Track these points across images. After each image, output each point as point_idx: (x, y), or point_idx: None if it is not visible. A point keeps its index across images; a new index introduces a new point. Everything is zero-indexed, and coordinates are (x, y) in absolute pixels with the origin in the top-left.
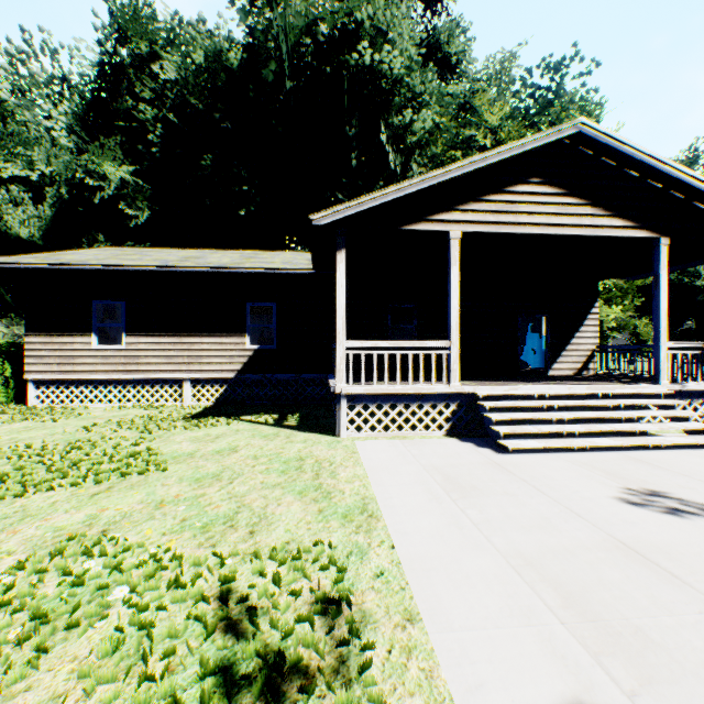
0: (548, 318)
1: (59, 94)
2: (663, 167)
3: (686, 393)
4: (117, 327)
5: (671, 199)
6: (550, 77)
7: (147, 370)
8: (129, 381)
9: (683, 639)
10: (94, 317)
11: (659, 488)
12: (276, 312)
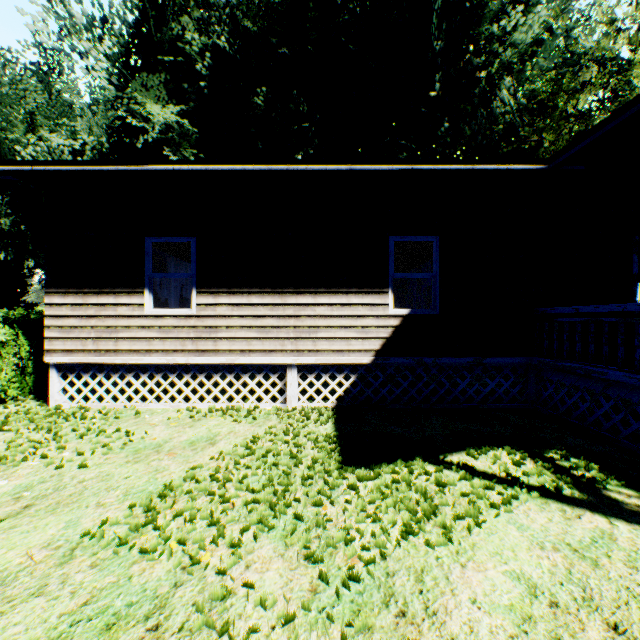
0: None
1: (99, 38)
2: None
3: None
4: (167, 287)
5: None
6: None
7: (230, 349)
8: (200, 366)
9: None
10: (146, 263)
11: None
12: (438, 253)
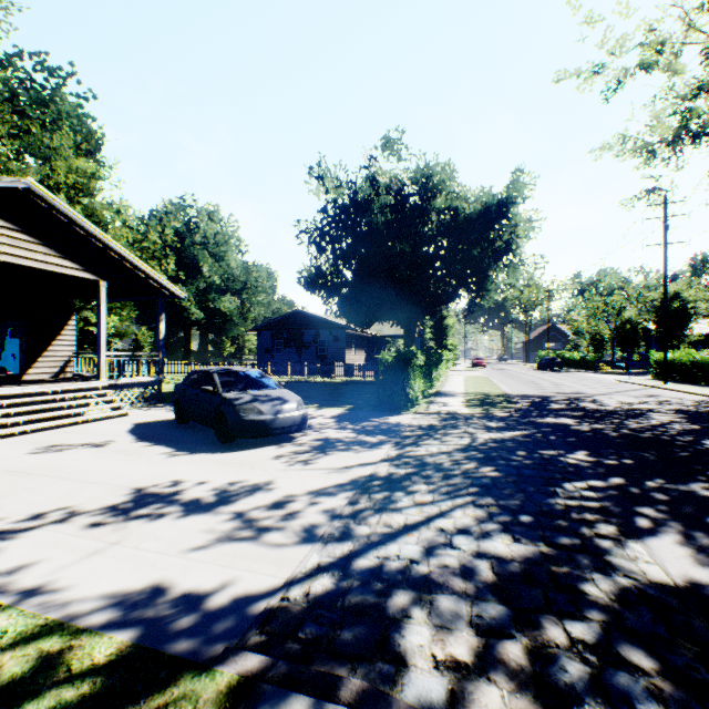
0: (24, 326)
1: None
2: (100, 235)
3: (121, 385)
4: None
5: (110, 256)
6: (46, 77)
7: None
8: None
9: (13, 490)
10: None
11: (64, 442)
12: None
